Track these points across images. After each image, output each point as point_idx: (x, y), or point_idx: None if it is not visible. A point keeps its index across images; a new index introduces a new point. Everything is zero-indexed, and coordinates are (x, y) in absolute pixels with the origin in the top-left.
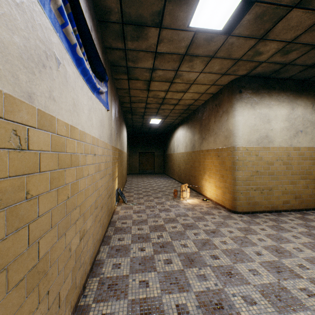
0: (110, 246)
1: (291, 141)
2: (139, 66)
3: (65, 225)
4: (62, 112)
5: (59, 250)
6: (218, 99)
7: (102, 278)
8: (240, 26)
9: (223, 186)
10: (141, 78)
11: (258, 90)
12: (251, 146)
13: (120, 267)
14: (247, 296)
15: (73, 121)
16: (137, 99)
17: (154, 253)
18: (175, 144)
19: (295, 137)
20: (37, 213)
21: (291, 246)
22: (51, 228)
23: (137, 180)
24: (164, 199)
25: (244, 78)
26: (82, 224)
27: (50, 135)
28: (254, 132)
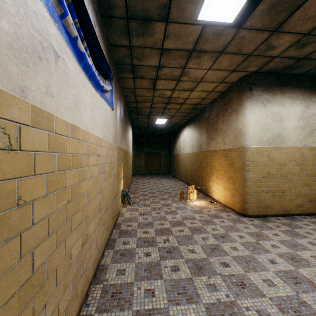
0: (114, 250)
1: (305, 141)
2: (145, 63)
3: (65, 231)
4: (61, 109)
5: (58, 259)
6: (226, 97)
7: (106, 285)
8: (253, 17)
9: (232, 188)
10: (147, 76)
11: (269, 87)
12: (262, 146)
13: (124, 274)
14: (262, 310)
15: (74, 119)
16: (142, 98)
17: (160, 258)
18: (182, 144)
19: (309, 136)
20: (31, 221)
21: (308, 254)
22: (49, 235)
23: (142, 181)
24: (170, 200)
25: (254, 75)
26: (85, 228)
27: (48, 134)
28: (266, 131)
